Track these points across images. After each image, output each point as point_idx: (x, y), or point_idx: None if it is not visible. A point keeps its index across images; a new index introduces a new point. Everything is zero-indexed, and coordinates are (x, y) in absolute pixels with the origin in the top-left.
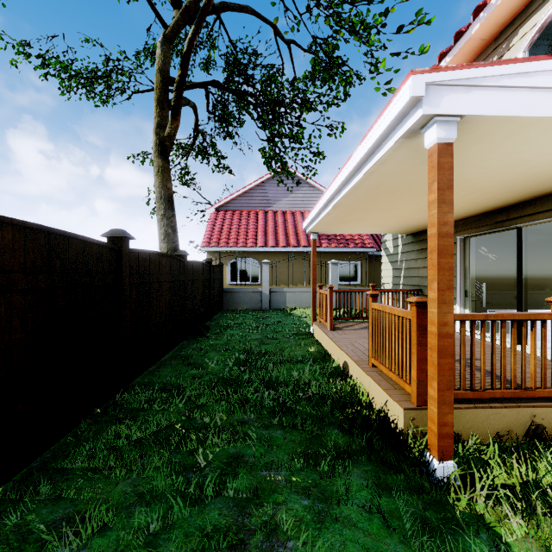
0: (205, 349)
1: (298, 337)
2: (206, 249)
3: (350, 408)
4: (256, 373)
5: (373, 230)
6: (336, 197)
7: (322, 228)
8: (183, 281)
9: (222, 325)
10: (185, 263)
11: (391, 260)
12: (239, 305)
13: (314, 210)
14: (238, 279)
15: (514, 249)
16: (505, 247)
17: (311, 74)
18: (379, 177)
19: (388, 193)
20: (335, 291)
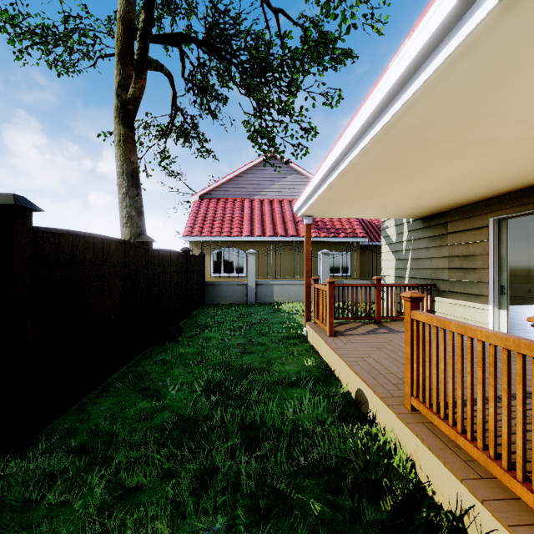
0: (171, 362)
1: (289, 342)
2: (188, 239)
3: (389, 498)
4: (232, 412)
5: (379, 213)
6: (347, 157)
7: (317, 210)
8: (146, 274)
9: (200, 325)
10: (150, 252)
11: (393, 249)
12: (222, 299)
13: (310, 184)
14: (222, 271)
15: (527, 238)
16: (518, 235)
17: (300, 53)
18: (432, 103)
19: (428, 145)
20: (334, 285)
